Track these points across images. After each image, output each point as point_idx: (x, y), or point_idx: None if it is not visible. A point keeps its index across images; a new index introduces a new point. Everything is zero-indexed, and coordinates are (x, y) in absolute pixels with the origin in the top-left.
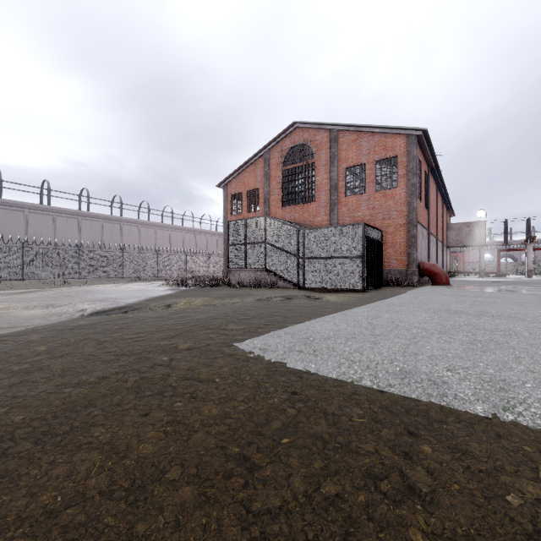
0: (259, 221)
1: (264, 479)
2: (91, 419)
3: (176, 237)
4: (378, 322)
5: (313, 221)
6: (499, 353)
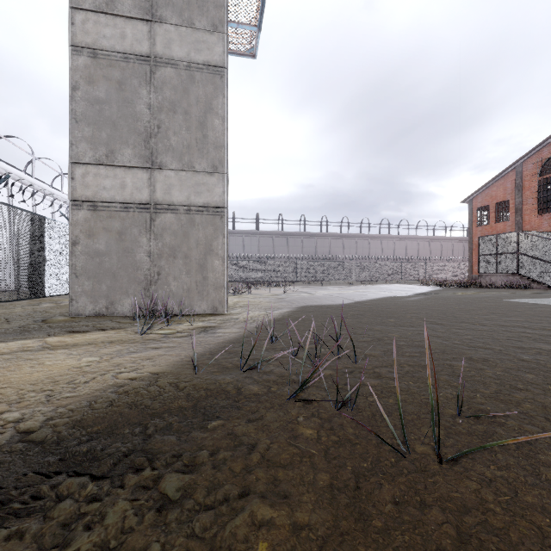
0: (511, 235)
1: (520, 307)
2: (476, 303)
3: (411, 245)
4: None
5: None
6: None
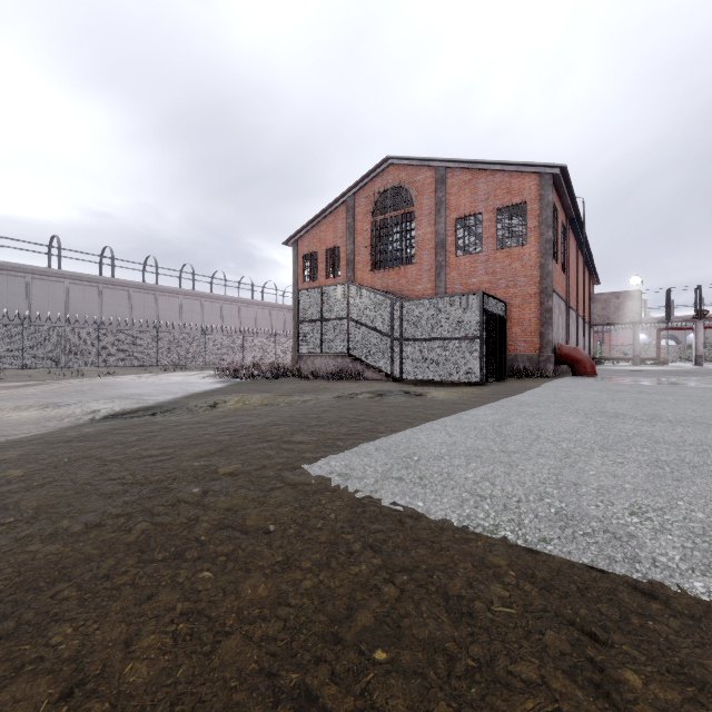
0: (340, 289)
1: None
2: (56, 607)
3: (229, 311)
4: (509, 431)
5: (412, 289)
6: (701, 483)
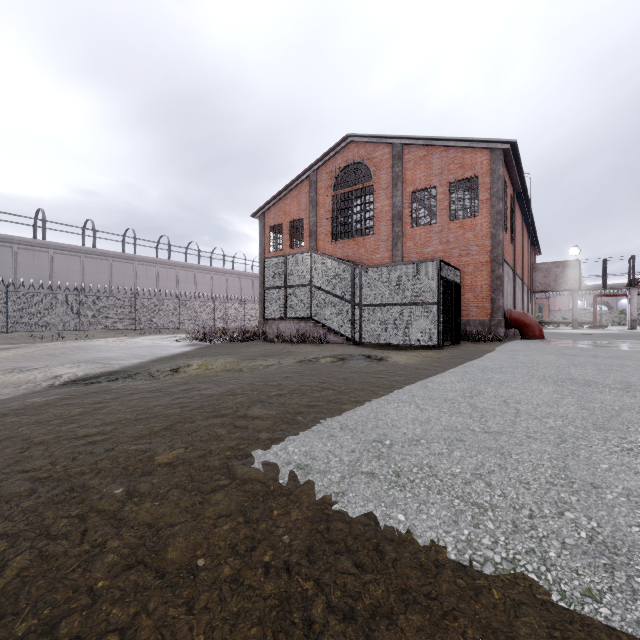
0: (304, 257)
1: None
2: None
3: (202, 279)
4: (483, 403)
5: (371, 258)
6: None
